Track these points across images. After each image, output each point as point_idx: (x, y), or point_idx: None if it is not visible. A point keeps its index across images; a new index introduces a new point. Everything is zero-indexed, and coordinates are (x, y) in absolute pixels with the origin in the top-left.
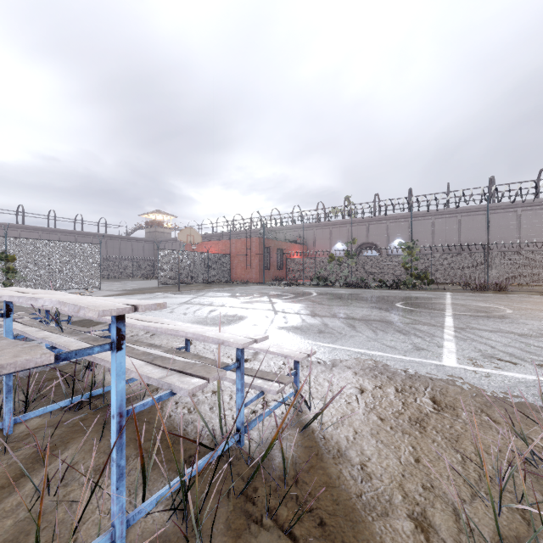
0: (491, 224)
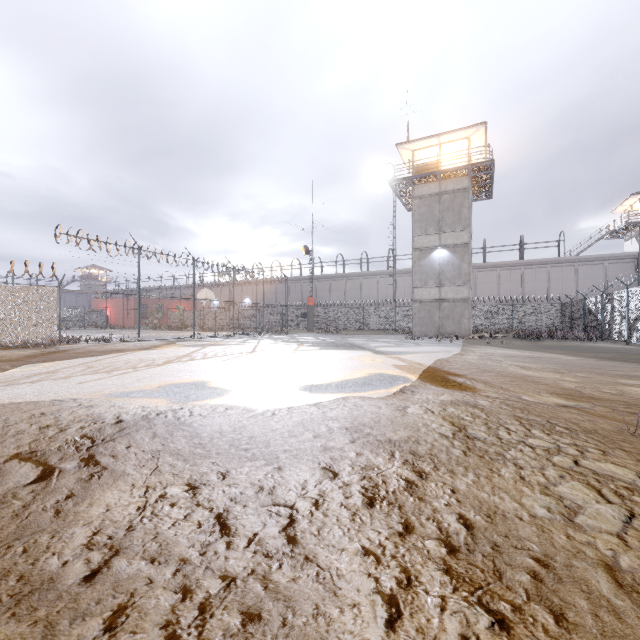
0: (291, 290)
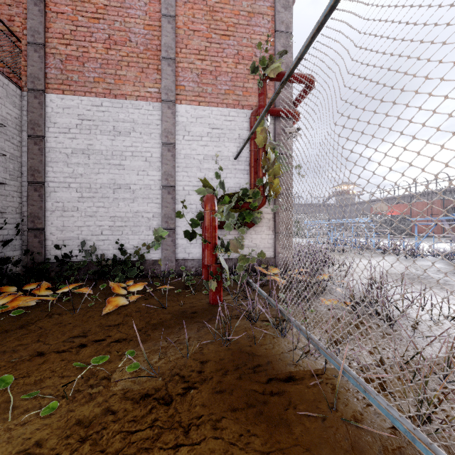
0: None
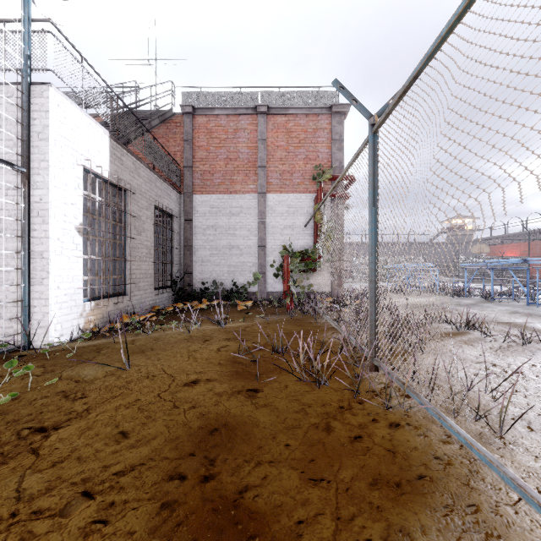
0: None
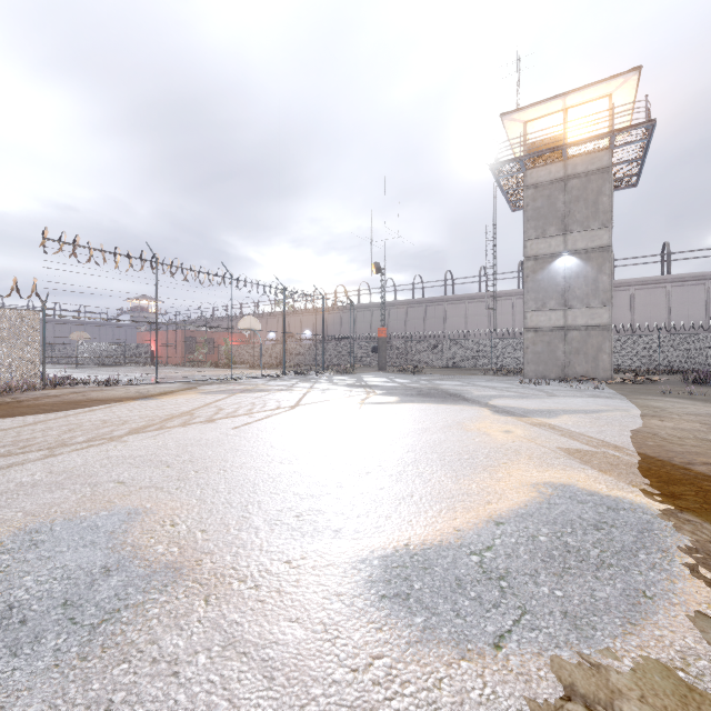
0: (358, 320)
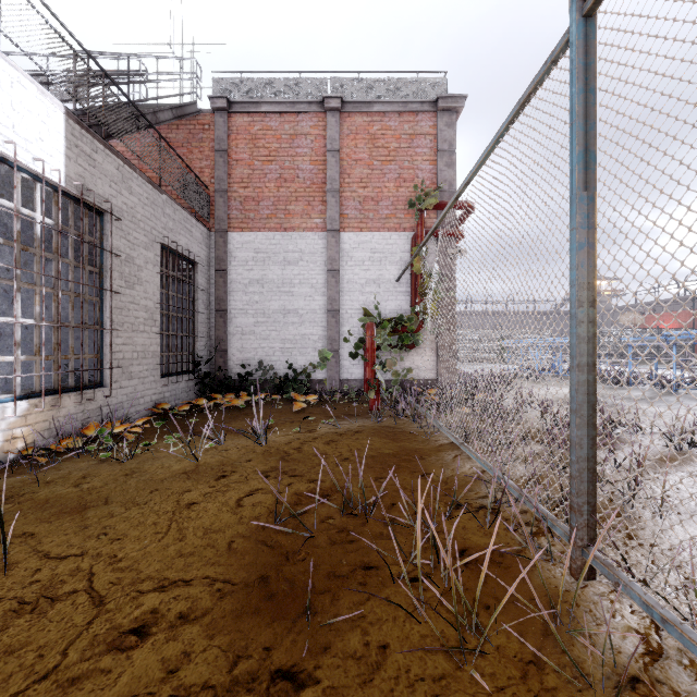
0: None
